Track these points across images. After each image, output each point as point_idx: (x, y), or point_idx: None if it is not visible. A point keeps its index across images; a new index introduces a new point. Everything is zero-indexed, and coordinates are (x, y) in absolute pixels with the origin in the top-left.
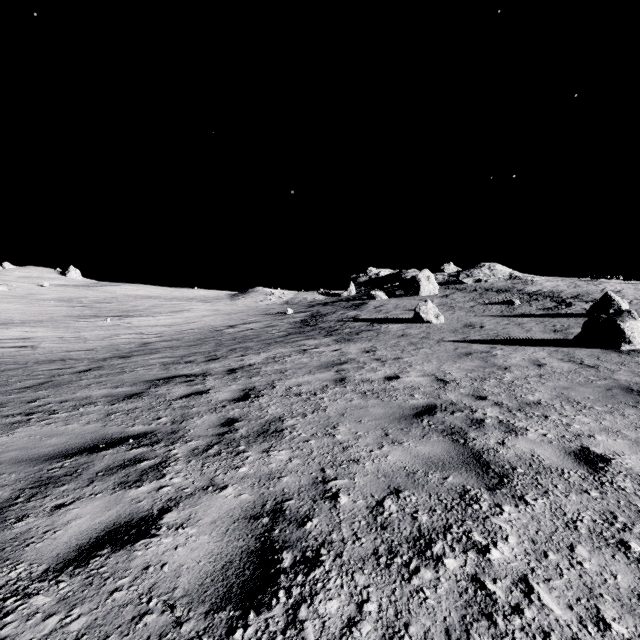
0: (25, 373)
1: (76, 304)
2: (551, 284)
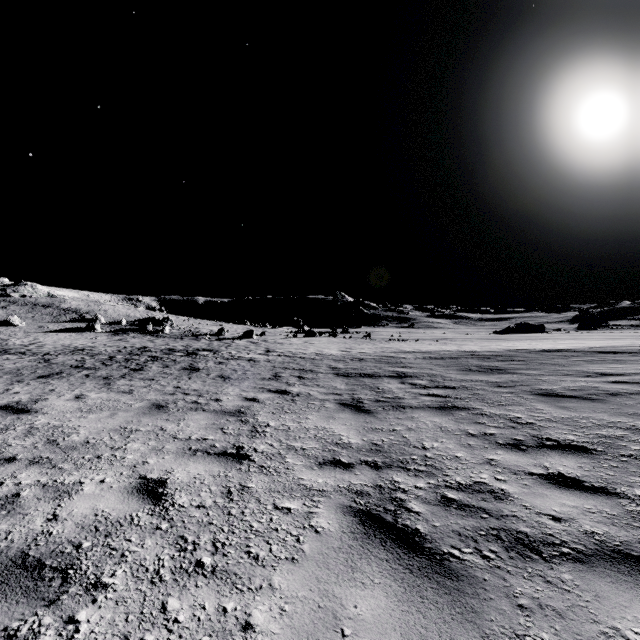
0: None
1: None
2: (76, 303)
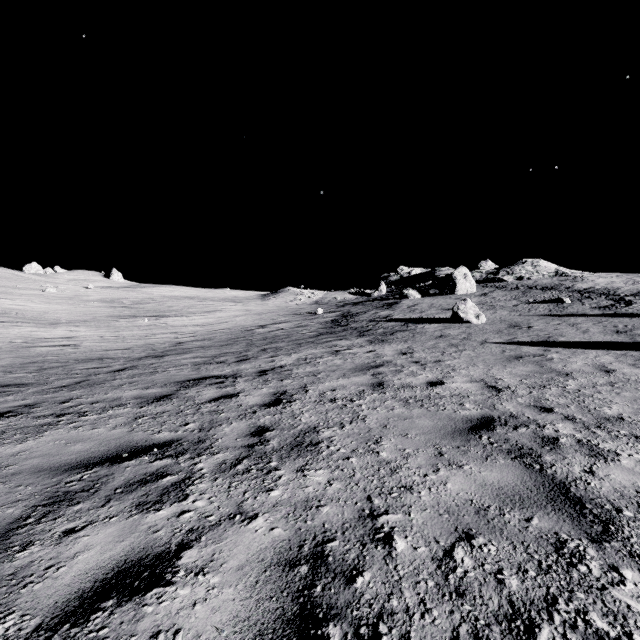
0: (64, 372)
1: (117, 305)
2: (605, 281)
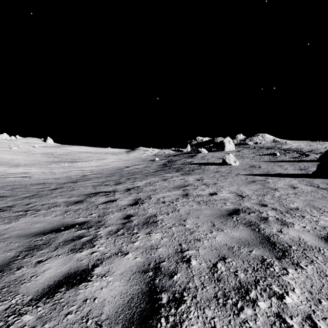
0: (25, 190)
1: (50, 156)
2: (296, 144)
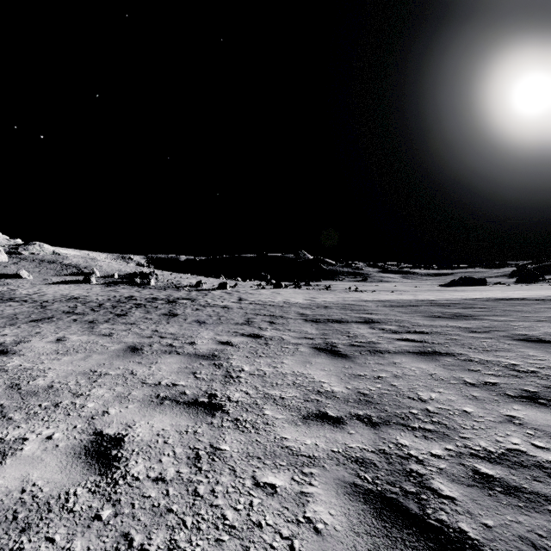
0: None
1: None
2: (76, 260)
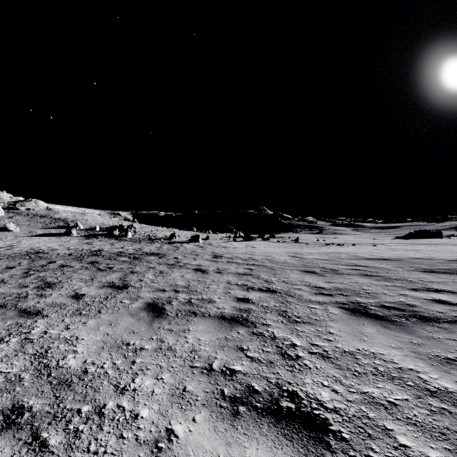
0: None
1: None
2: (66, 214)
